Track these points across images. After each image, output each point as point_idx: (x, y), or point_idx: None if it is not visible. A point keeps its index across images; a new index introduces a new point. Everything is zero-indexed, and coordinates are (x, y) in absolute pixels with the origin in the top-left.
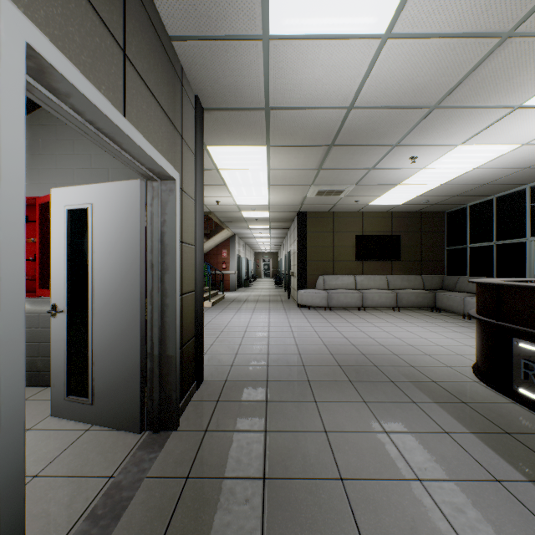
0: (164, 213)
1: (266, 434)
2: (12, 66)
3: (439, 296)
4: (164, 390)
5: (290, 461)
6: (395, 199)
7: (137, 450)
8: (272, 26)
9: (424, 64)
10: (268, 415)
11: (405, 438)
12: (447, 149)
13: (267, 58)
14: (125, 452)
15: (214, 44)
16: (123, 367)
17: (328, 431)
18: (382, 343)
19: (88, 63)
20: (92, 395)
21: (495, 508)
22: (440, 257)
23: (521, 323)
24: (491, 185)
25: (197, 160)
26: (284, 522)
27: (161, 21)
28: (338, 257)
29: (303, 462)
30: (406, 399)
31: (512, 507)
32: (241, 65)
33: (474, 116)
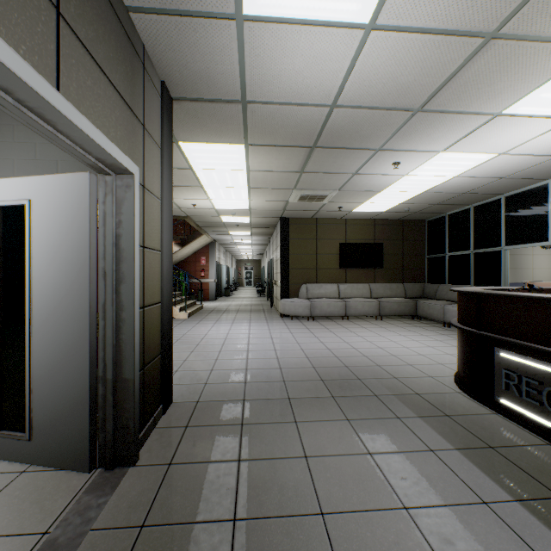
0: (119, 213)
1: (239, 464)
2: None
3: (420, 304)
4: (119, 420)
5: (265, 495)
6: (378, 206)
7: (83, 494)
8: (247, 4)
9: (408, 62)
10: (243, 440)
11: (389, 459)
12: (429, 155)
13: (241, 42)
14: (68, 498)
15: (180, 21)
16: (68, 394)
17: (308, 456)
18: (365, 353)
19: None
20: (30, 430)
21: (484, 536)
22: (421, 265)
23: (502, 333)
24: (470, 195)
25: (164, 154)
26: None
27: None
28: (322, 264)
29: (279, 496)
30: (390, 414)
31: (500, 533)
32: (212, 49)
33: (456, 122)
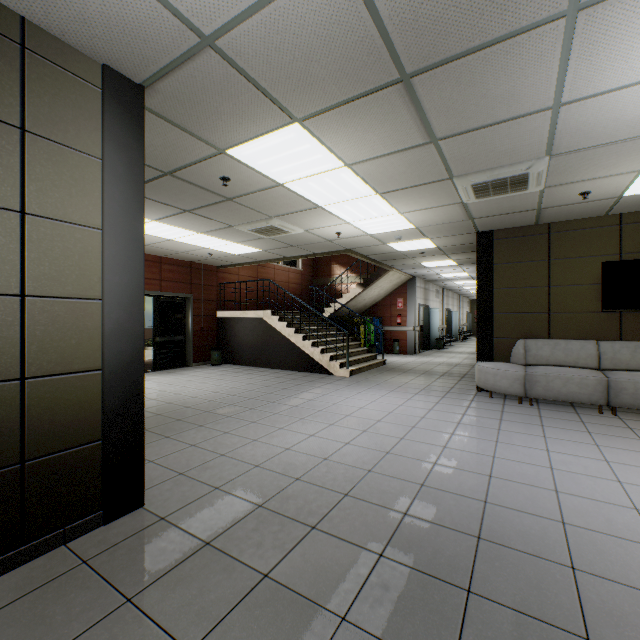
0: None
1: None
2: None
3: None
4: None
5: None
6: None
7: None
8: None
9: None
10: None
11: None
12: None
13: None
14: None
15: None
16: None
17: None
18: (570, 514)
19: None
20: None
21: None
22: None
23: None
24: None
25: (105, 165)
26: None
27: None
28: (560, 305)
29: None
30: None
31: None
32: None
33: None
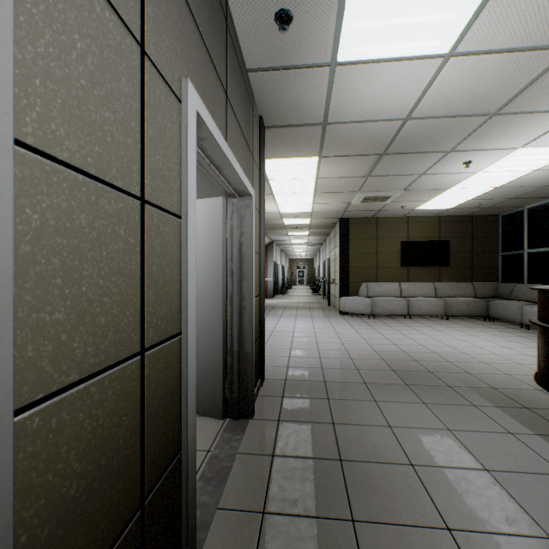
0: (242, 226)
1: (334, 425)
2: (192, 129)
3: (492, 304)
4: (242, 383)
5: (361, 448)
6: (445, 203)
7: (223, 432)
8: (341, 54)
9: (485, 77)
10: (332, 410)
11: (468, 435)
12: (505, 152)
13: (331, 80)
14: (214, 433)
15: (285, 73)
16: (207, 361)
17: (392, 426)
18: (434, 350)
19: (211, 111)
20: None
21: None
22: (493, 263)
23: None
24: None
25: (261, 175)
26: (366, 493)
27: (243, 58)
28: (382, 263)
29: (373, 450)
30: (466, 402)
31: None
32: (306, 88)
33: (536, 120)
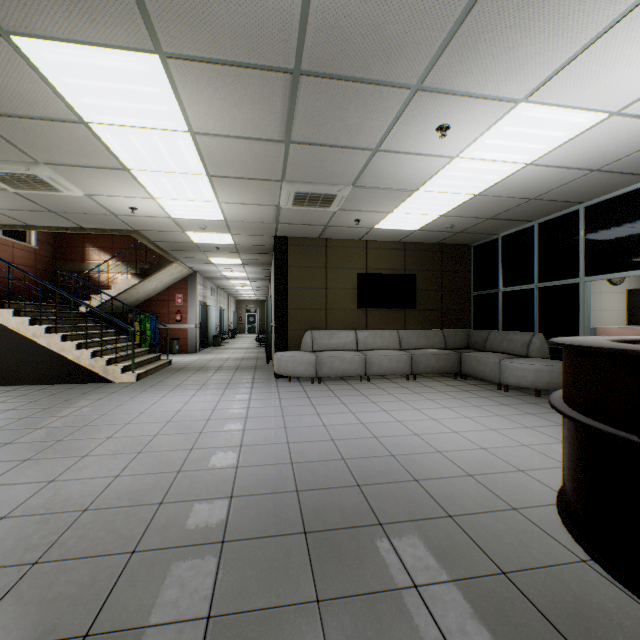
0: None
1: None
2: None
3: (466, 358)
4: None
5: None
6: (411, 220)
7: None
8: None
9: None
10: None
11: None
12: (500, 110)
13: None
14: None
15: None
16: None
17: None
18: (393, 449)
19: None
20: None
21: None
22: (465, 305)
23: None
24: (538, 203)
25: None
26: None
27: None
28: (334, 303)
29: None
30: None
31: None
32: None
33: (569, 9)
